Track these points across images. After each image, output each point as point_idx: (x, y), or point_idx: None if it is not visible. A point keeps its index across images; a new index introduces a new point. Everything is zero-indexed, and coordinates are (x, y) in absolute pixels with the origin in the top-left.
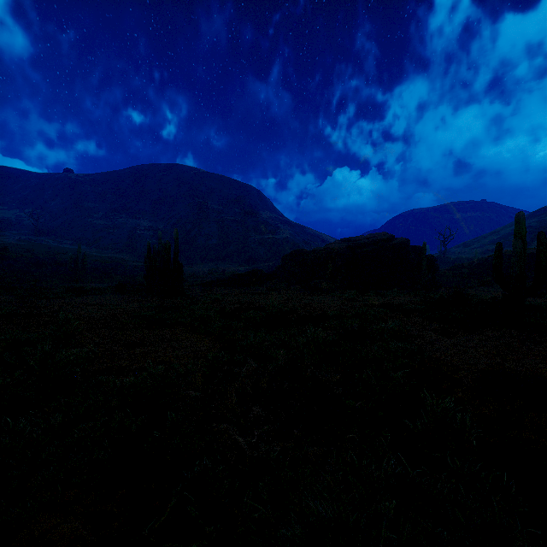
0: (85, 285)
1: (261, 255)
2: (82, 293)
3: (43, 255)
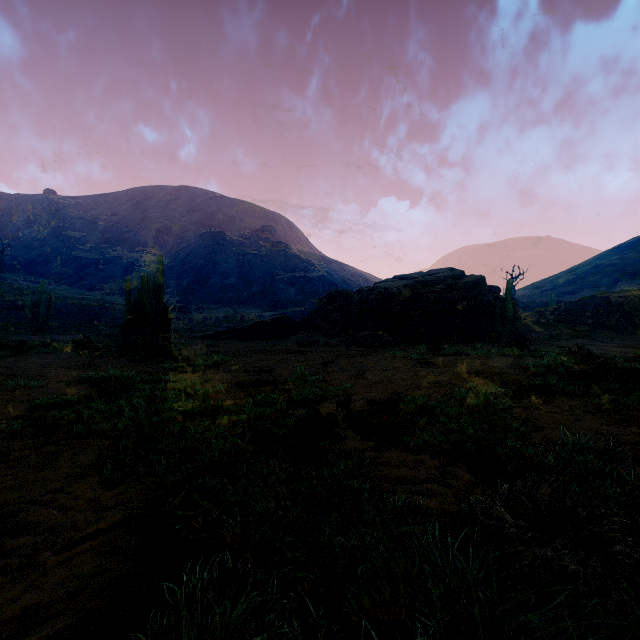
0: (46, 337)
1: (290, 298)
2: (18, 352)
3: None
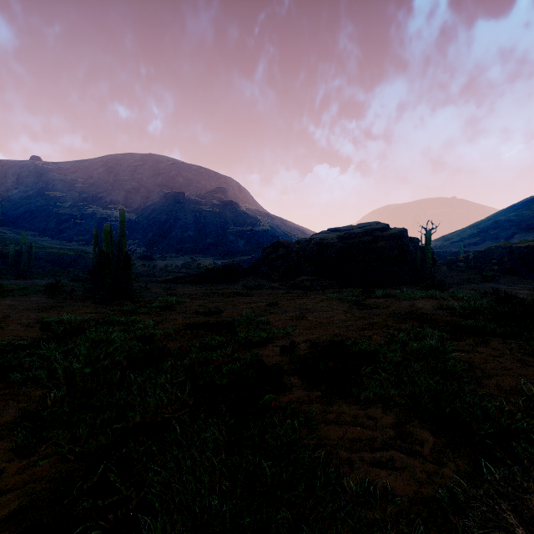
0: (26, 281)
1: (239, 248)
2: None
3: None
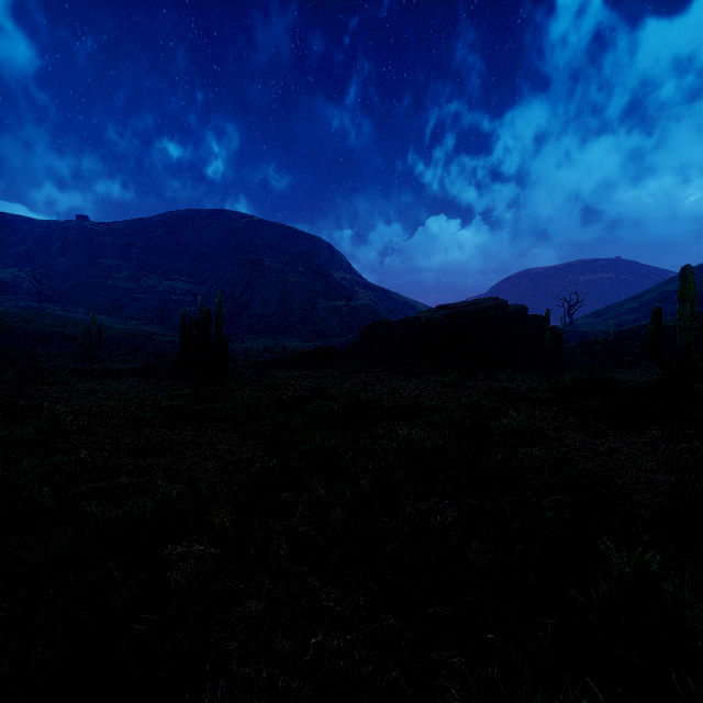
0: (101, 366)
1: (332, 328)
2: (93, 377)
3: (46, 326)
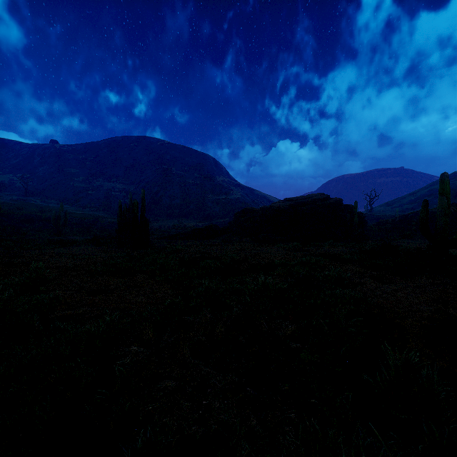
0: (66, 237)
1: (216, 213)
2: (62, 245)
3: (31, 212)
